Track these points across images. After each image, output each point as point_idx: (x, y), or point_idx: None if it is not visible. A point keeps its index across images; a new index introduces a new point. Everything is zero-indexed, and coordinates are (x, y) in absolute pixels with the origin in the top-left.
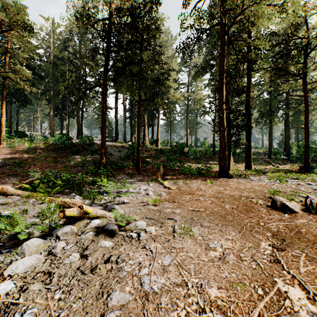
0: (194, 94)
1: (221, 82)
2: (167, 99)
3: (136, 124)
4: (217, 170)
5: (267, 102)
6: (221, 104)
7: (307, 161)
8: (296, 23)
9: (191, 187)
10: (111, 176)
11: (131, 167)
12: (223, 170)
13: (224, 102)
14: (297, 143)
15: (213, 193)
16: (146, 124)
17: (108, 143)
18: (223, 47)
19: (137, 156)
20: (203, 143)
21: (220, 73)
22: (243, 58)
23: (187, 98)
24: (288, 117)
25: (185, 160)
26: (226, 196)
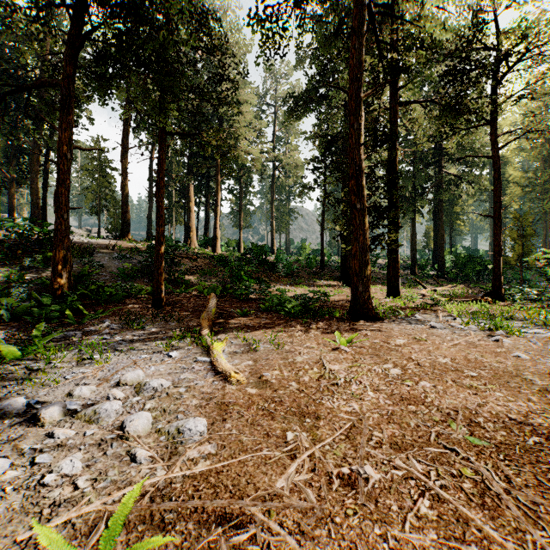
0: (285, 157)
1: (355, 97)
2: (235, 161)
3: (173, 207)
4: (336, 298)
5: (410, 177)
6: (356, 148)
7: (500, 279)
8: (477, 20)
9: (299, 366)
10: (72, 324)
11: (144, 295)
12: (362, 303)
13: (362, 143)
14: (450, 250)
15: (387, 407)
16: (192, 206)
17: (101, 241)
18: (360, 14)
19: (155, 268)
20: (302, 248)
21: (354, 75)
22: (392, 62)
23: (273, 163)
24: (442, 205)
25: (271, 279)
26: (460, 436)
